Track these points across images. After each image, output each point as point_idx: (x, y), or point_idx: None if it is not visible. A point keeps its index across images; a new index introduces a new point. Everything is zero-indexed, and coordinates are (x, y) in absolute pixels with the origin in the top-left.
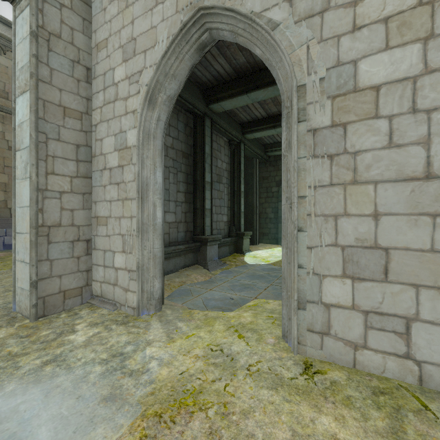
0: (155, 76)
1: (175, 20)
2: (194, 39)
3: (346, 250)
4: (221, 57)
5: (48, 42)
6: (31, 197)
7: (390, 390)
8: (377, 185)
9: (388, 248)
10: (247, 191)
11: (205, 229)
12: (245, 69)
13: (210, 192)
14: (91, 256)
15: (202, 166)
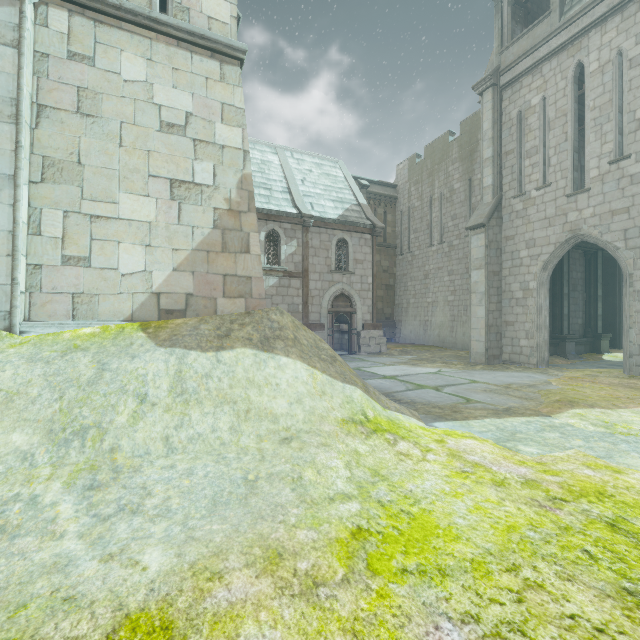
0: (548, 258)
1: (562, 236)
2: (572, 242)
3: None
4: None
5: (489, 246)
6: (486, 314)
7: None
8: None
9: None
10: (606, 292)
11: (563, 329)
12: None
13: (567, 301)
14: (502, 341)
15: (560, 283)
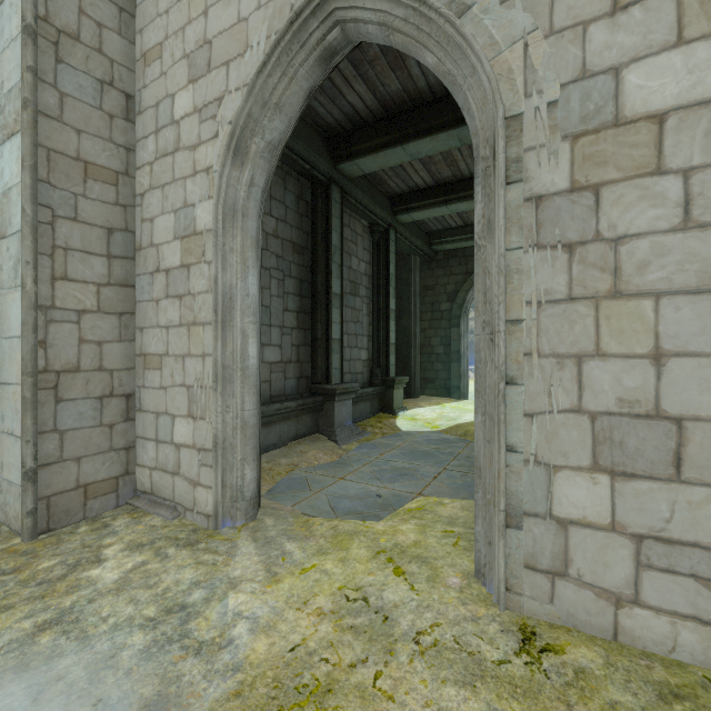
0: (246, 107)
1: (281, 7)
2: (315, 40)
3: (600, 421)
4: (358, 81)
5: (56, 46)
6: (25, 321)
7: (692, 691)
8: (661, 299)
9: (681, 418)
10: (400, 309)
11: (331, 373)
12: (400, 102)
13: (340, 312)
14: (135, 423)
15: (326, 268)
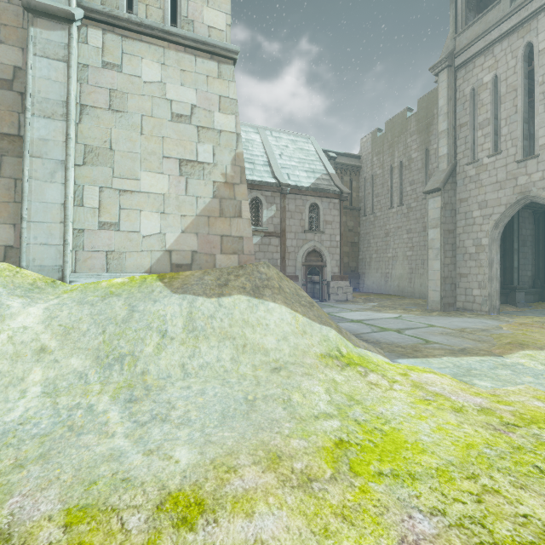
0: (499, 217)
1: (512, 198)
2: (522, 203)
3: None
4: None
5: (445, 207)
6: (442, 267)
7: None
8: None
9: None
10: None
11: (513, 281)
12: None
13: (517, 256)
14: (456, 291)
15: (510, 239)
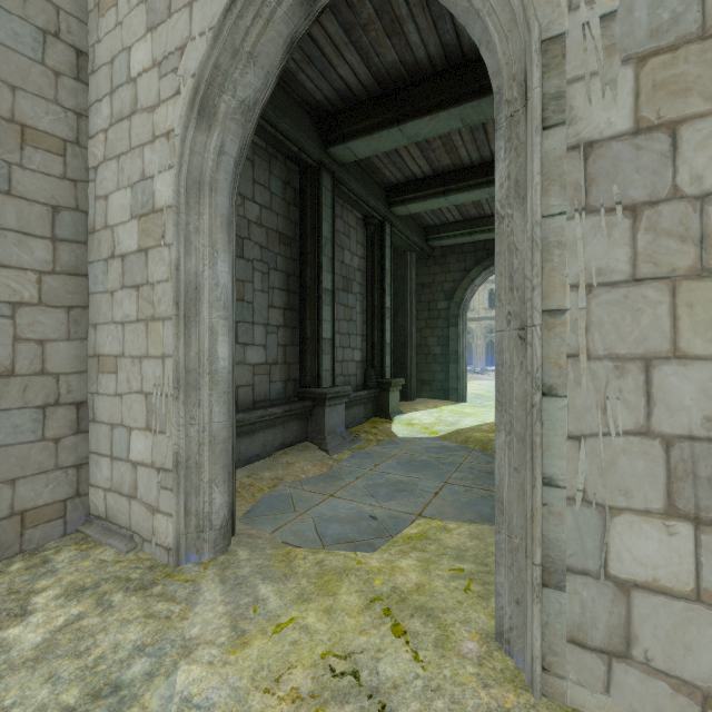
0: (212, 55)
1: None
2: None
3: (679, 448)
4: (350, 50)
5: None
6: None
7: None
8: None
9: None
10: (396, 308)
11: (321, 375)
12: (397, 76)
13: (331, 309)
14: (87, 436)
15: (316, 261)
